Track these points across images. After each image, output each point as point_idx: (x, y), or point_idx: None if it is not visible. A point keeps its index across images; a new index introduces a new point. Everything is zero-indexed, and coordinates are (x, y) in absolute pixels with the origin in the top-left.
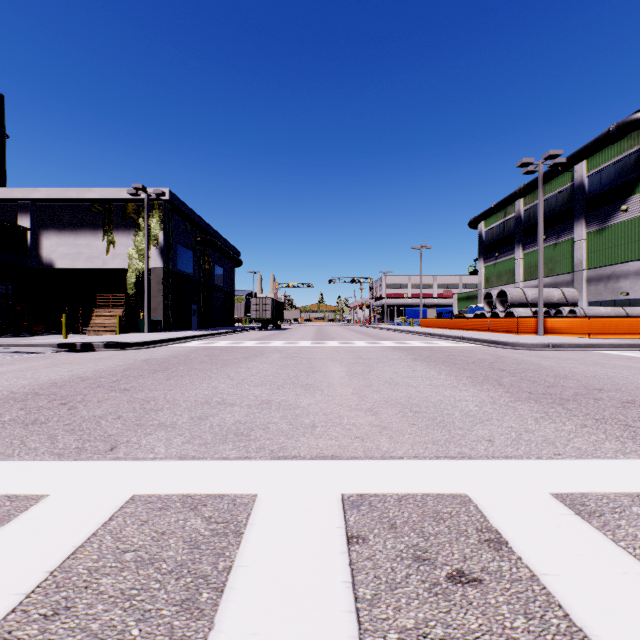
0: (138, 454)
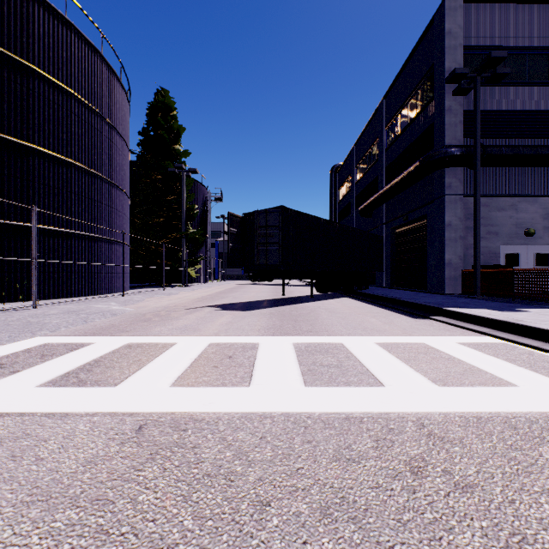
0: (111, 419)
